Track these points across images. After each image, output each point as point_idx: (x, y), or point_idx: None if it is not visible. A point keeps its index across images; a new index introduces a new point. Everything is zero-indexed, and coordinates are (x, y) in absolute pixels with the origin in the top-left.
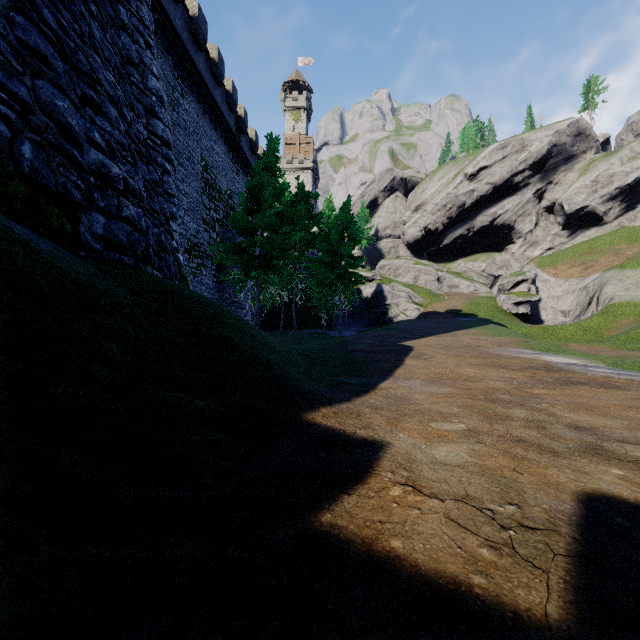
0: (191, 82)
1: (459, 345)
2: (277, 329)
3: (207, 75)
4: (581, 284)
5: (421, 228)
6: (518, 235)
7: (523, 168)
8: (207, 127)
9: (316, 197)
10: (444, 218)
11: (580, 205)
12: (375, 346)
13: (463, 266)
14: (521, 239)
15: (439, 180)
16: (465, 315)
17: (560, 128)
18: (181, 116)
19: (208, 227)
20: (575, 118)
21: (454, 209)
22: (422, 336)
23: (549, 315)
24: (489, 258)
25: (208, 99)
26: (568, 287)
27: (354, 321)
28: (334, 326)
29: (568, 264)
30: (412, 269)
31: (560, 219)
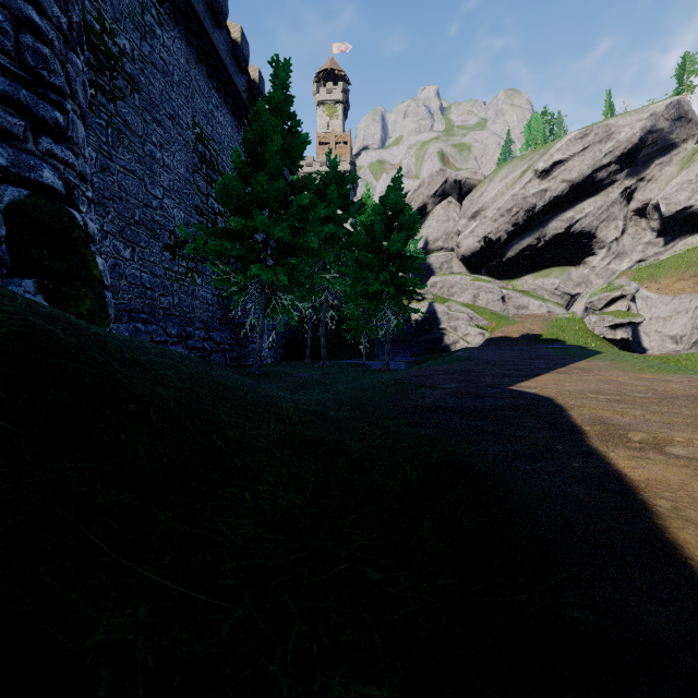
0: (175, 9)
1: (644, 394)
2: (304, 359)
3: (201, 6)
4: (697, 301)
5: (480, 238)
6: (600, 245)
7: (608, 161)
8: (203, 83)
9: (353, 180)
10: (509, 225)
11: (682, 205)
12: (468, 395)
13: (531, 283)
14: (604, 249)
15: (502, 180)
16: (548, 341)
17: (657, 110)
18: (157, 53)
19: (205, 220)
20: (675, 97)
21: (521, 214)
22: (532, 372)
23: (653, 341)
24: (563, 273)
25: (203, 42)
26: (678, 305)
27: (401, 349)
28: (376, 355)
29: (674, 277)
30: (470, 286)
31: (654, 224)
